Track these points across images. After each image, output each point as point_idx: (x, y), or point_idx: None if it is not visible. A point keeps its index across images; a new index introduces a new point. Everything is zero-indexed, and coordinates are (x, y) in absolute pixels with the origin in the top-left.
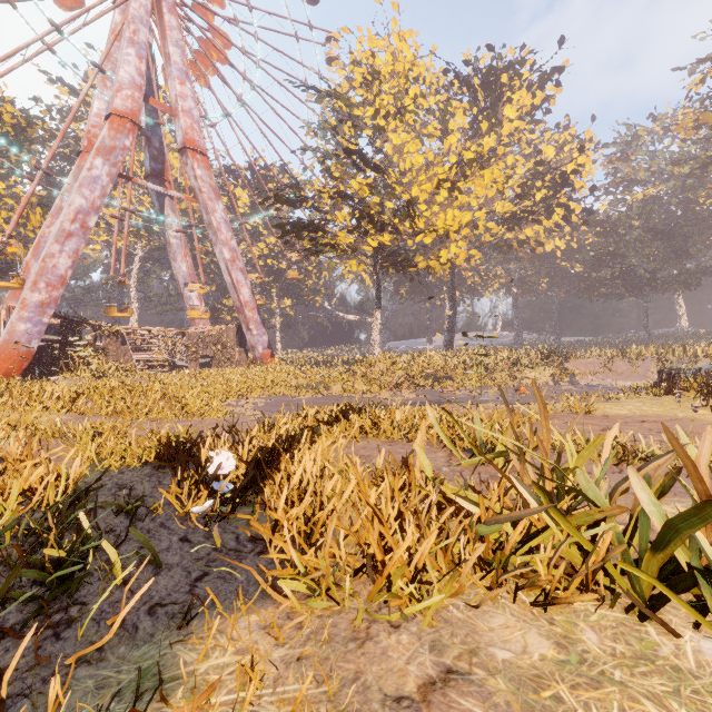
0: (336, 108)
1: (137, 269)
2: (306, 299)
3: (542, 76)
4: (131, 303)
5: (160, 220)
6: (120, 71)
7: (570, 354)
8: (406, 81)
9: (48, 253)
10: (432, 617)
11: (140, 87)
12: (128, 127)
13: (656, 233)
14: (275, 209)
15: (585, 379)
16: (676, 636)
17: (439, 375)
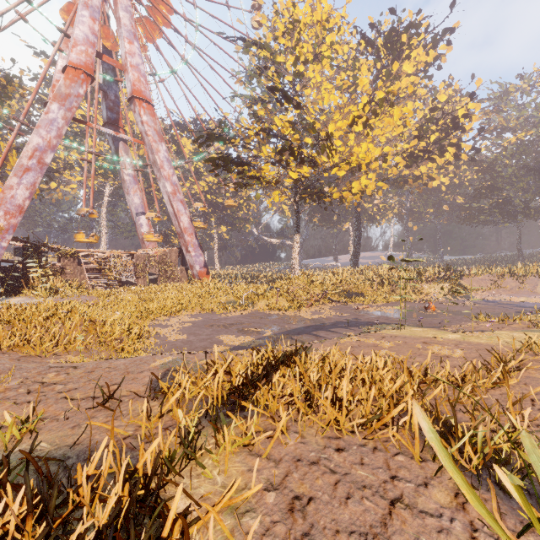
0: (261, 57)
1: (106, 204)
2: (238, 226)
3: (435, 37)
4: (102, 230)
5: (116, 161)
6: (75, 30)
7: (463, 272)
8: (323, 31)
9: (7, 185)
10: None
11: (93, 44)
12: (82, 77)
13: (530, 169)
14: (207, 146)
15: (479, 295)
16: None
17: (351, 291)
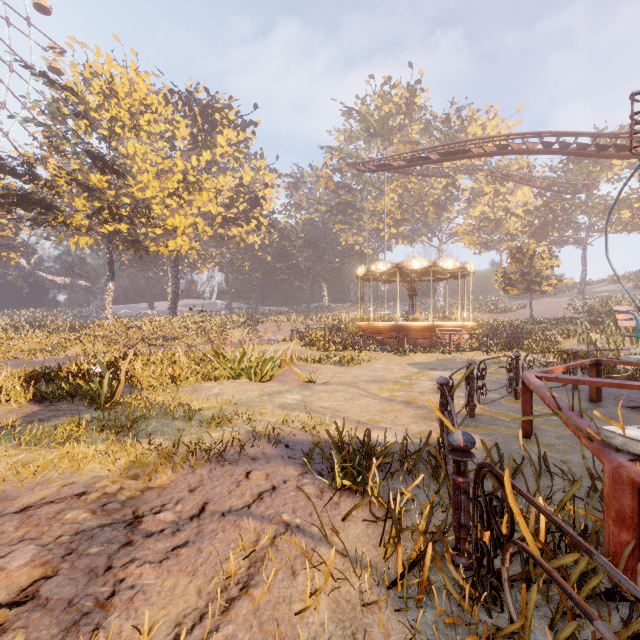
0: (69, 99)
1: None
2: None
3: (244, 122)
4: None
5: None
6: None
7: (259, 320)
8: (141, 105)
9: None
10: (192, 385)
11: None
12: None
13: (310, 244)
14: None
15: (267, 336)
16: (241, 380)
17: (168, 336)
